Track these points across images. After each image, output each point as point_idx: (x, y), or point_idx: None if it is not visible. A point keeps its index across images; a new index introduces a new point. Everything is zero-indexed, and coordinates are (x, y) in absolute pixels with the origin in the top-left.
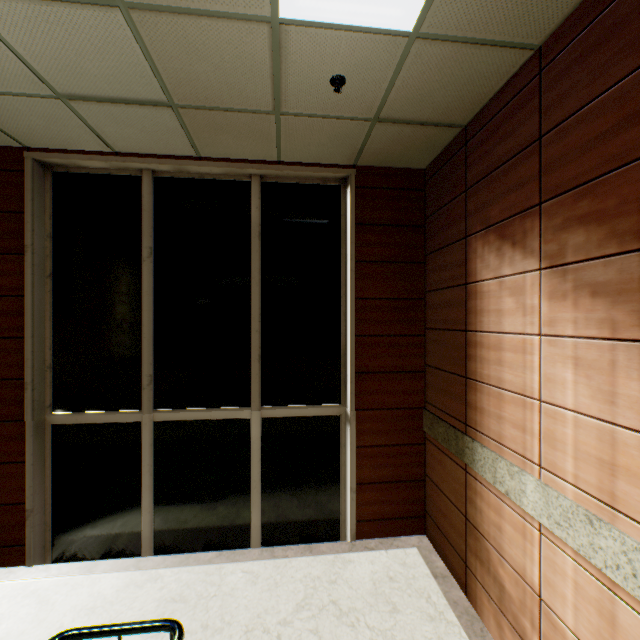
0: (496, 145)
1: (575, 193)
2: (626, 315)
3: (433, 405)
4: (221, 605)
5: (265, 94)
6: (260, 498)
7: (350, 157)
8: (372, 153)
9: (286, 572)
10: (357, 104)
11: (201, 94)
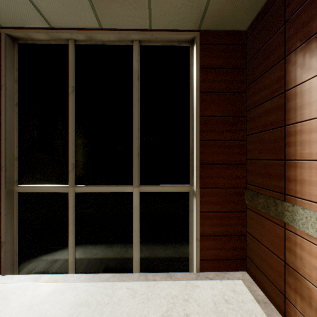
0: None
1: None
2: None
3: (253, 185)
4: (111, 311)
5: None
6: (139, 242)
7: (196, 21)
8: (211, 15)
9: (154, 291)
10: None
11: None
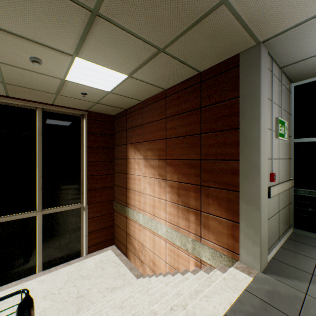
0: (134, 120)
1: (149, 142)
2: (156, 173)
3: (117, 198)
4: None
5: (53, 90)
6: (42, 250)
7: (86, 108)
8: (95, 109)
9: (58, 274)
10: (90, 99)
11: (22, 83)
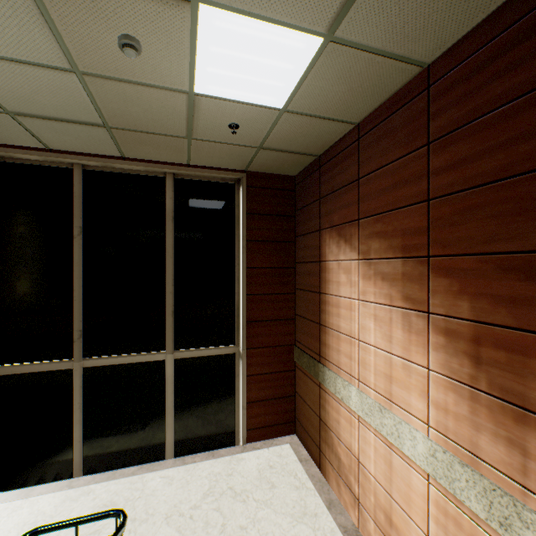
0: (336, 175)
1: (375, 218)
2: (396, 293)
3: (300, 342)
4: (145, 503)
5: (181, 127)
6: (173, 421)
7: (242, 166)
8: (258, 165)
9: (195, 473)
10: (247, 139)
11: (131, 123)
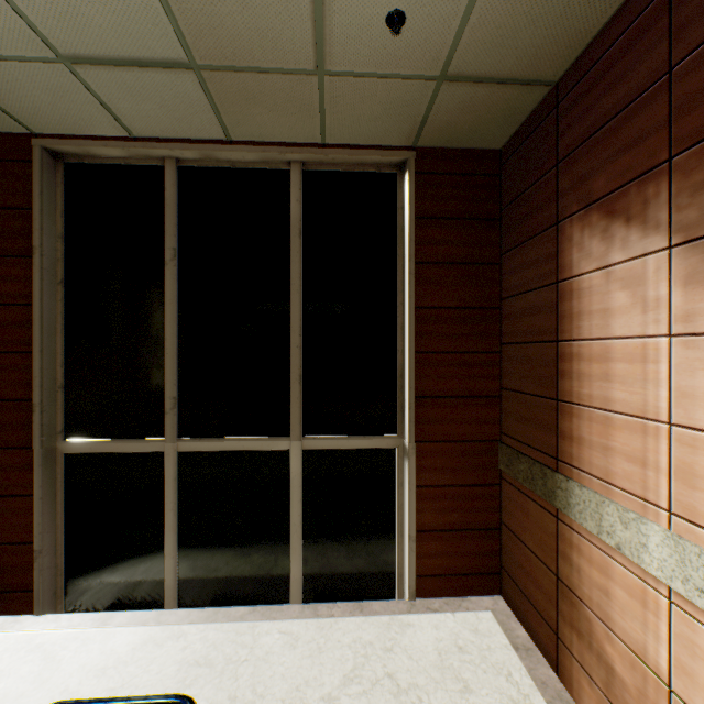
0: (601, 96)
1: None
2: None
3: (511, 437)
4: (253, 672)
5: (305, 44)
6: (301, 545)
7: (409, 135)
8: (436, 128)
9: (331, 635)
10: (419, 55)
11: (227, 48)
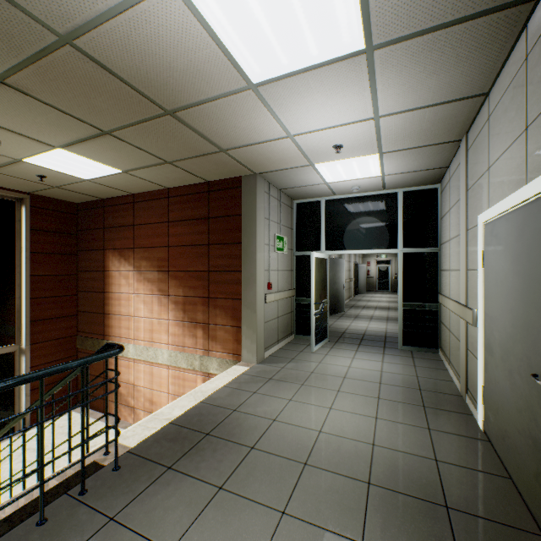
0: (119, 217)
1: (144, 249)
2: (155, 288)
3: (84, 332)
4: None
5: None
6: None
7: (29, 190)
8: (47, 193)
9: None
10: (49, 182)
11: None
